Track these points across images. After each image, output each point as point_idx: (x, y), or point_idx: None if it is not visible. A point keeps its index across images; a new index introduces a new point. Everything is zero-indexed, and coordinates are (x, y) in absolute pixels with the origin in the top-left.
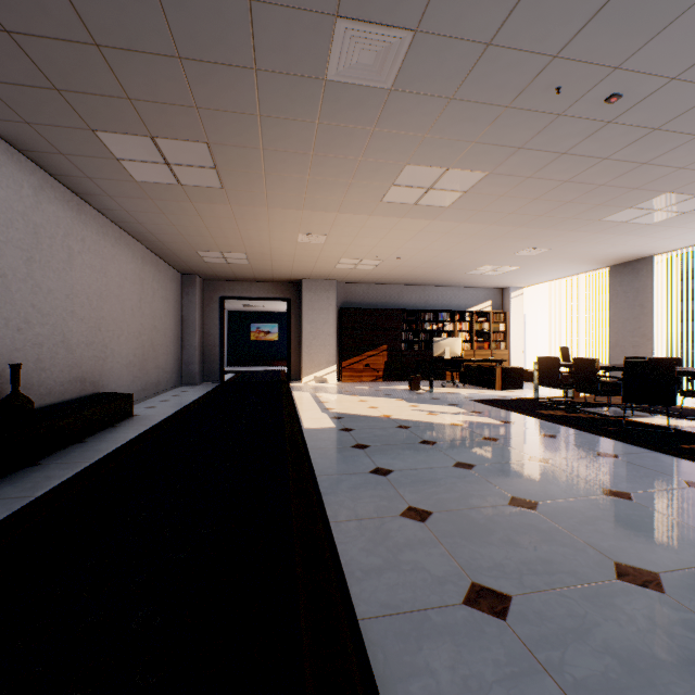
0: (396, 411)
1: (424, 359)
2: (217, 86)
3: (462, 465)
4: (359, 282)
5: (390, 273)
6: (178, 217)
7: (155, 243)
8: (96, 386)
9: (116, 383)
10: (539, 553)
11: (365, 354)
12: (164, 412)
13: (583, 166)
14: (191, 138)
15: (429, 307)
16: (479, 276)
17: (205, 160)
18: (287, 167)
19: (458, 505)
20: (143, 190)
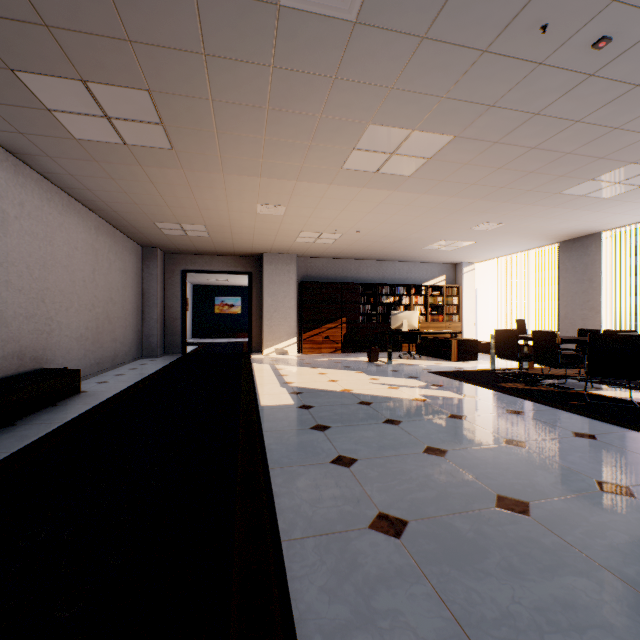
0: (357, 384)
1: (382, 332)
2: (150, 10)
3: (432, 450)
4: (319, 257)
5: (349, 247)
6: (129, 183)
7: (110, 213)
8: (38, 361)
9: (64, 358)
10: (553, 589)
11: (325, 326)
12: (115, 387)
13: (554, 130)
14: (129, 84)
15: (386, 281)
16: (434, 251)
17: (149, 113)
18: (240, 125)
19: (437, 509)
20: (86, 150)
